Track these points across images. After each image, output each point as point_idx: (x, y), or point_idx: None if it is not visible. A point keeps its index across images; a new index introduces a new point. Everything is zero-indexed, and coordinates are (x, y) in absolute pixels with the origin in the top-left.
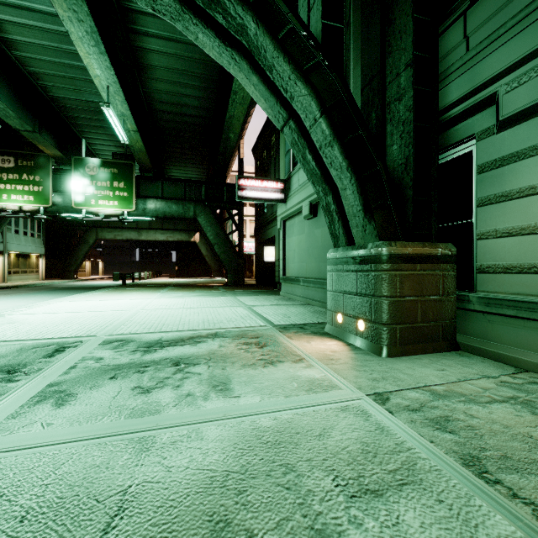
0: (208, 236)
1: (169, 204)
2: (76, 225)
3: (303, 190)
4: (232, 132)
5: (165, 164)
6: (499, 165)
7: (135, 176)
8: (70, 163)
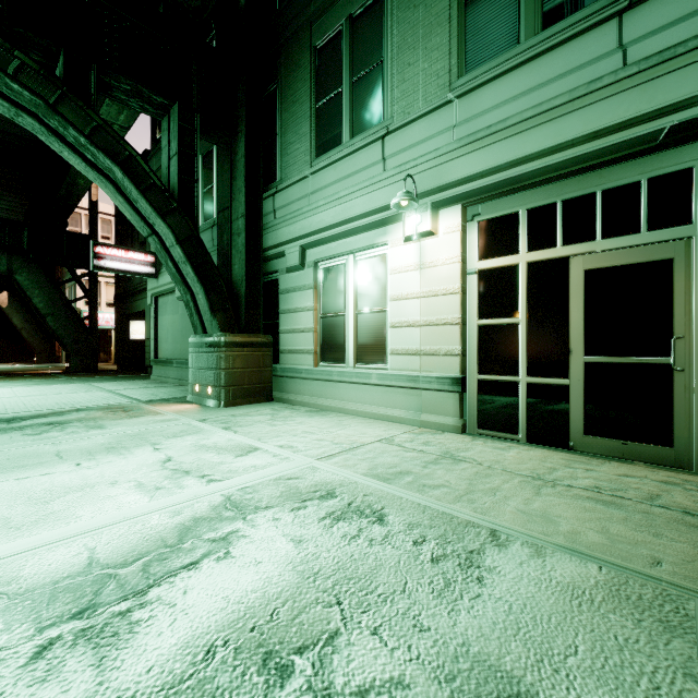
0: (36, 303)
1: None
2: None
3: None
4: (82, 178)
5: None
6: (287, 292)
7: None
8: None
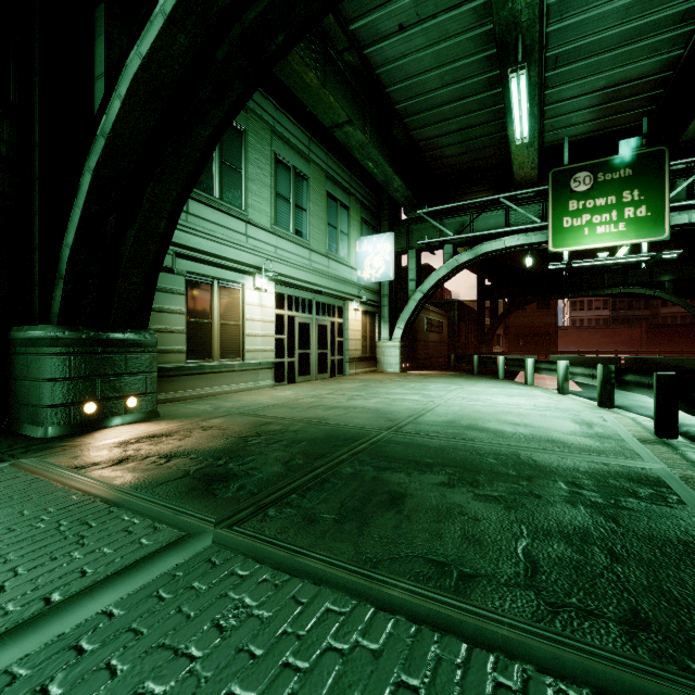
0: None
1: None
2: None
3: None
4: None
5: None
6: None
7: None
8: None
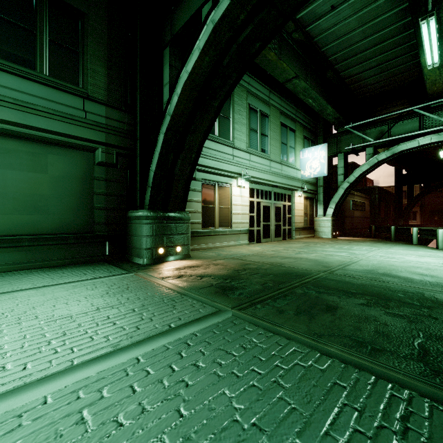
0: None
1: None
2: None
3: None
4: None
5: None
6: None
7: None
8: None
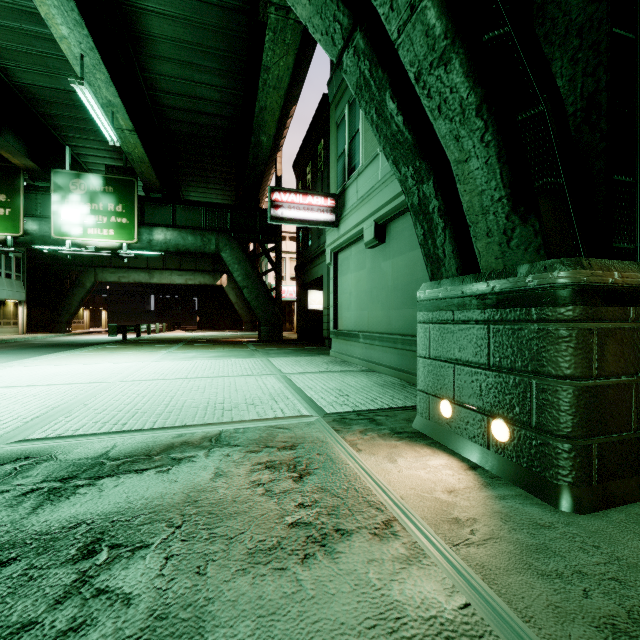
0: (235, 277)
1: (183, 235)
2: (70, 264)
3: (363, 205)
4: (264, 133)
5: (180, 184)
6: None
7: (138, 197)
8: (49, 178)
